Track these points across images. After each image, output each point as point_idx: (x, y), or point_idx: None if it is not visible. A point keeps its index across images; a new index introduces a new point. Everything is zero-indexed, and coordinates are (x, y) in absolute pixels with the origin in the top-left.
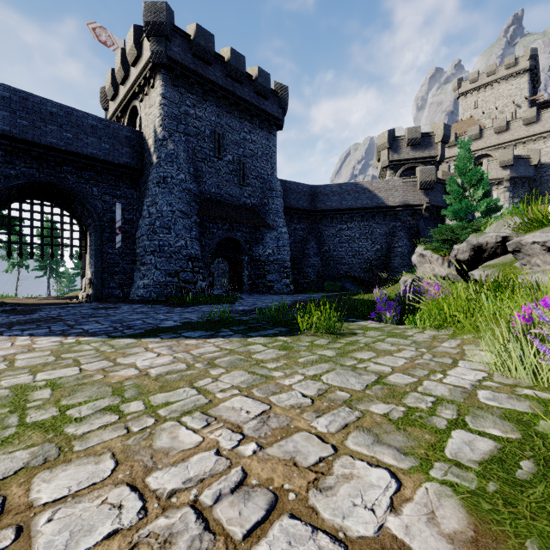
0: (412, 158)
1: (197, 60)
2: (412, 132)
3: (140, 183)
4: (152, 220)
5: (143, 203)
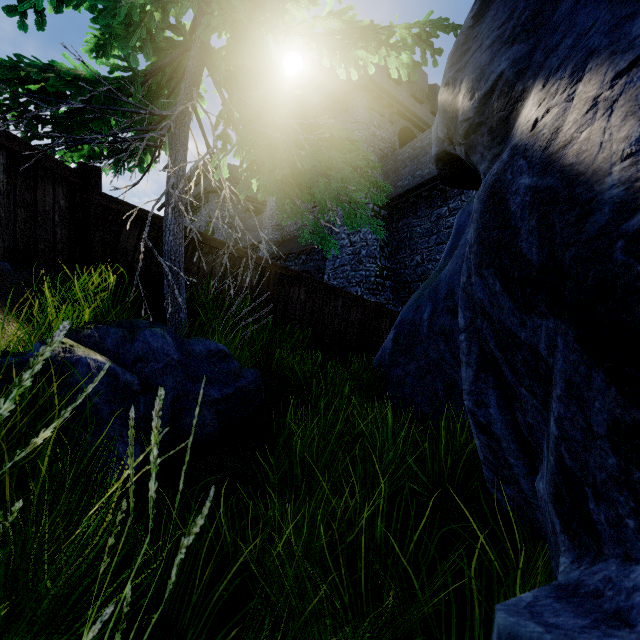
0: None
1: None
2: None
3: None
4: None
5: None
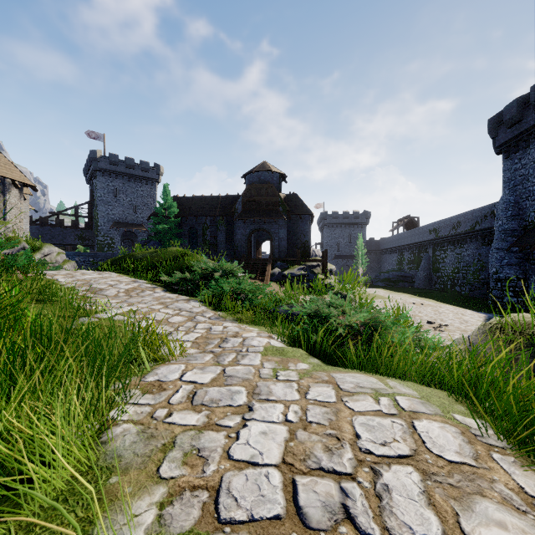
0: None
1: None
2: None
3: None
4: None
5: None
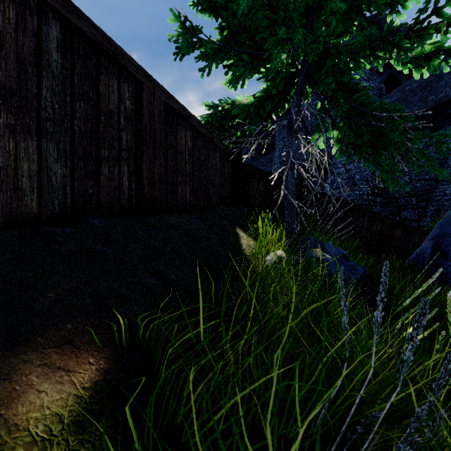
0: None
1: None
2: None
3: None
4: None
5: None
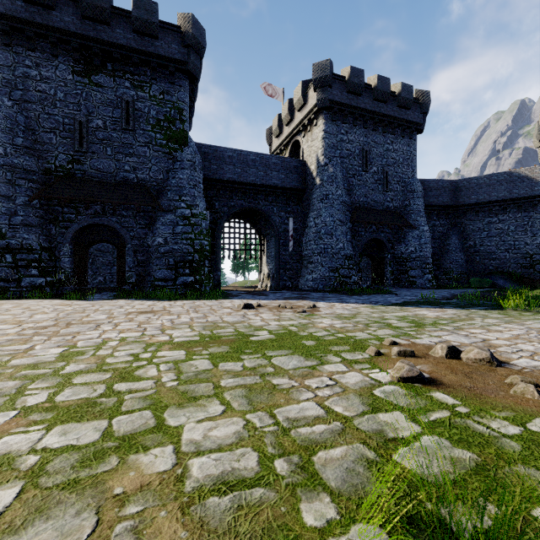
0: None
1: (350, 95)
2: None
3: (302, 200)
4: (318, 229)
5: (308, 216)
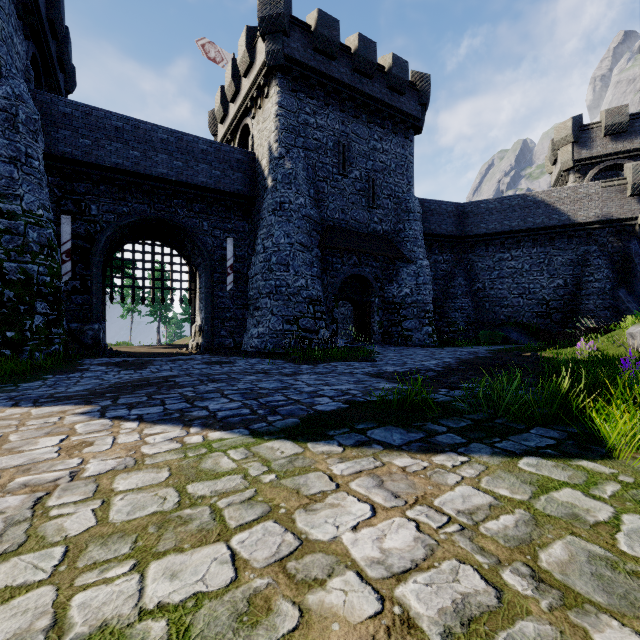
0: (612, 153)
1: (318, 55)
2: (612, 115)
3: (252, 213)
4: (267, 255)
5: (257, 236)
